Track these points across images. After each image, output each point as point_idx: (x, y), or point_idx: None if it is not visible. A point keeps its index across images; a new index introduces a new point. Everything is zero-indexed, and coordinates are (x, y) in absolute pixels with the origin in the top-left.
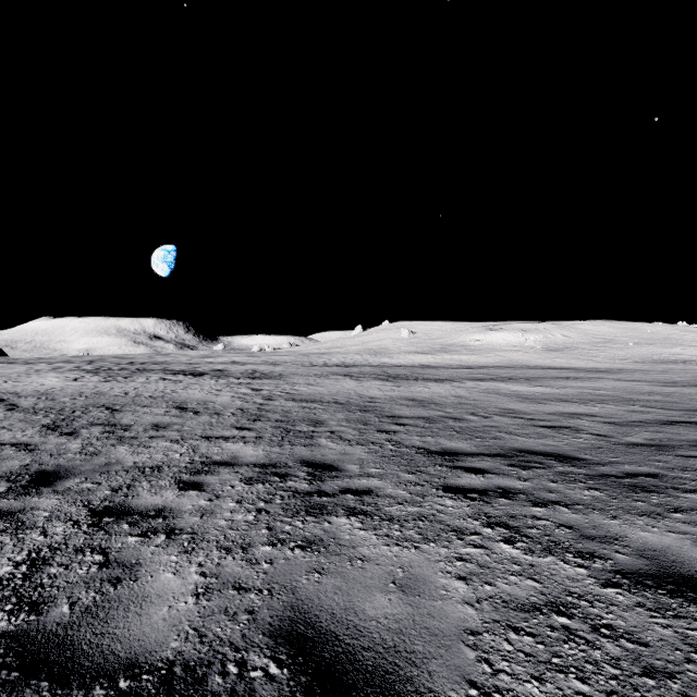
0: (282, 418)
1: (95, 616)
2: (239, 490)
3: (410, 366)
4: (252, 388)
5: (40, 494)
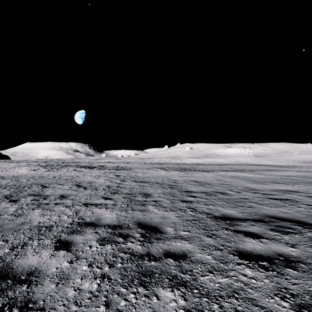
0: (129, 192)
1: None
2: (93, 251)
3: (190, 164)
4: (115, 174)
5: None
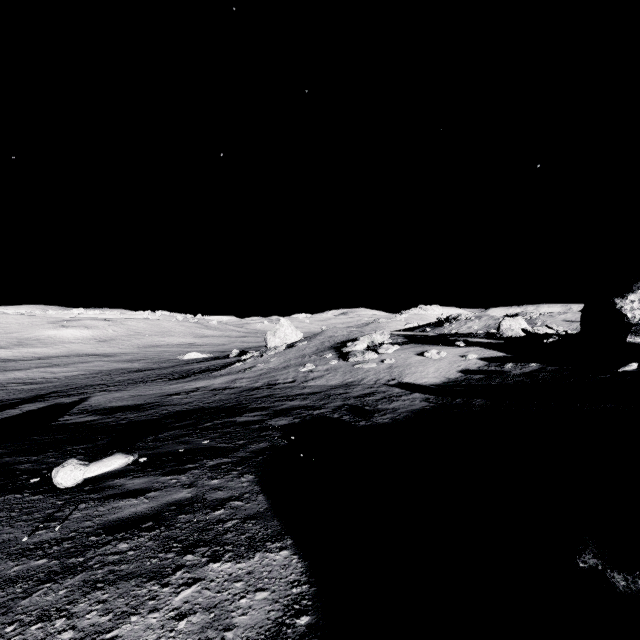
0: None
1: None
2: None
3: None
4: None
5: None
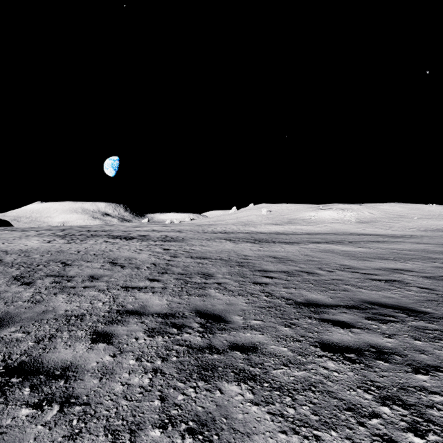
0: (182, 271)
1: None
2: (141, 343)
3: (268, 233)
4: (163, 248)
5: None
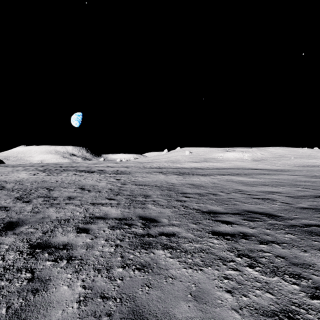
0: (130, 194)
1: (19, 317)
2: (107, 233)
3: (189, 168)
4: (116, 178)
5: (6, 235)
